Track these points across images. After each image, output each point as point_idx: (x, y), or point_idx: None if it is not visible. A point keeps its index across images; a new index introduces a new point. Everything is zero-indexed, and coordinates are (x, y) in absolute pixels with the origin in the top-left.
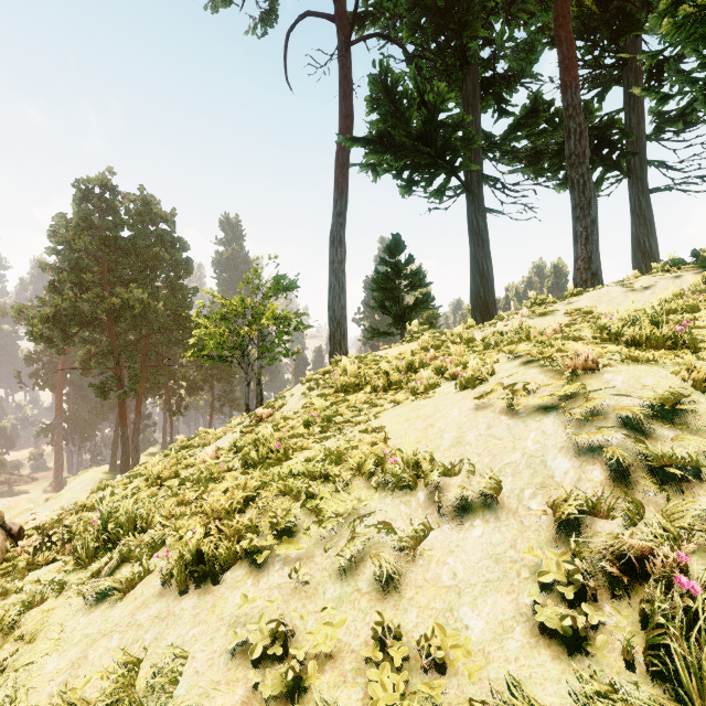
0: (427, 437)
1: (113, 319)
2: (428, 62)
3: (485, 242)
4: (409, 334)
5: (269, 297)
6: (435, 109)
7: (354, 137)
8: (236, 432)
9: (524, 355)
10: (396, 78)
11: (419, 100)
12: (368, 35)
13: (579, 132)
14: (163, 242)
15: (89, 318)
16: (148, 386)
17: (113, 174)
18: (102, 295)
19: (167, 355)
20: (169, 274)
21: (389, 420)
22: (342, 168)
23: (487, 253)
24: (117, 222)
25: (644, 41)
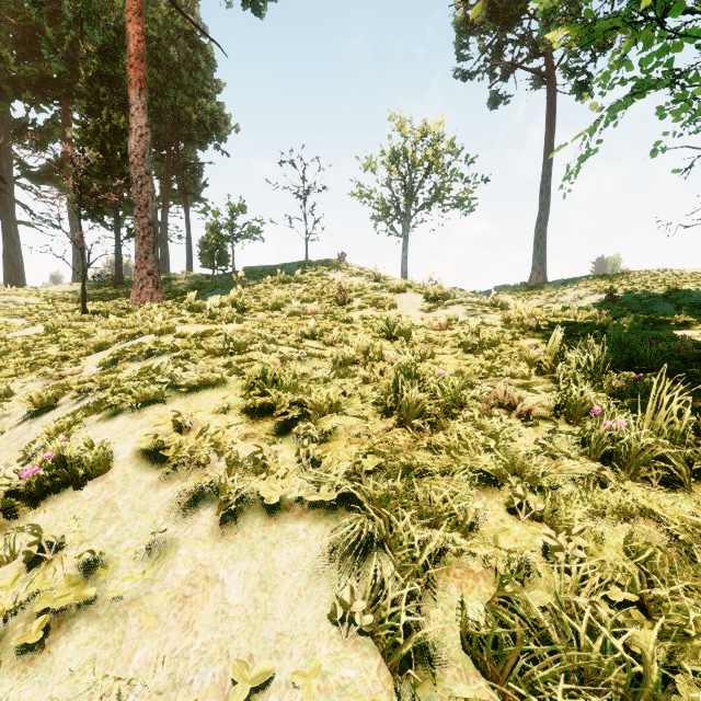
0: None
1: None
2: None
3: (17, 244)
4: None
5: None
6: None
7: None
8: None
9: None
10: None
11: None
12: None
13: None
14: None
15: None
16: None
17: None
18: None
19: None
20: None
21: None
22: None
23: (18, 251)
24: None
25: None
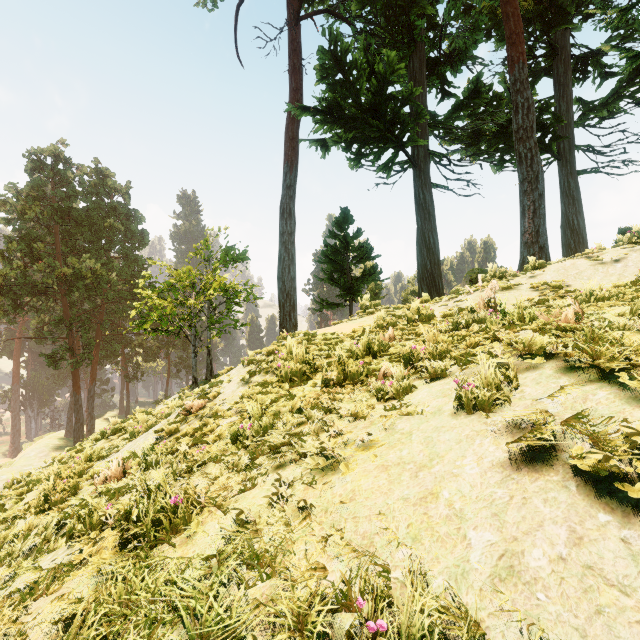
0: (431, 527)
1: (64, 289)
2: (376, 40)
3: (432, 216)
4: (361, 308)
5: (219, 268)
6: (384, 80)
7: (303, 106)
8: (158, 430)
9: (553, 355)
10: (346, 47)
11: (369, 72)
12: (318, 11)
13: (527, 107)
14: (118, 213)
15: (41, 287)
16: (103, 354)
17: (65, 146)
18: (53, 264)
19: (123, 324)
20: (124, 245)
21: (353, 461)
22: (292, 141)
23: (433, 226)
24: (70, 193)
25: (572, 35)
